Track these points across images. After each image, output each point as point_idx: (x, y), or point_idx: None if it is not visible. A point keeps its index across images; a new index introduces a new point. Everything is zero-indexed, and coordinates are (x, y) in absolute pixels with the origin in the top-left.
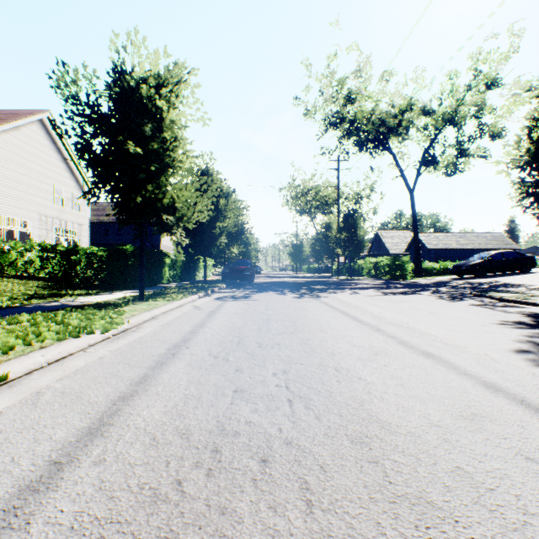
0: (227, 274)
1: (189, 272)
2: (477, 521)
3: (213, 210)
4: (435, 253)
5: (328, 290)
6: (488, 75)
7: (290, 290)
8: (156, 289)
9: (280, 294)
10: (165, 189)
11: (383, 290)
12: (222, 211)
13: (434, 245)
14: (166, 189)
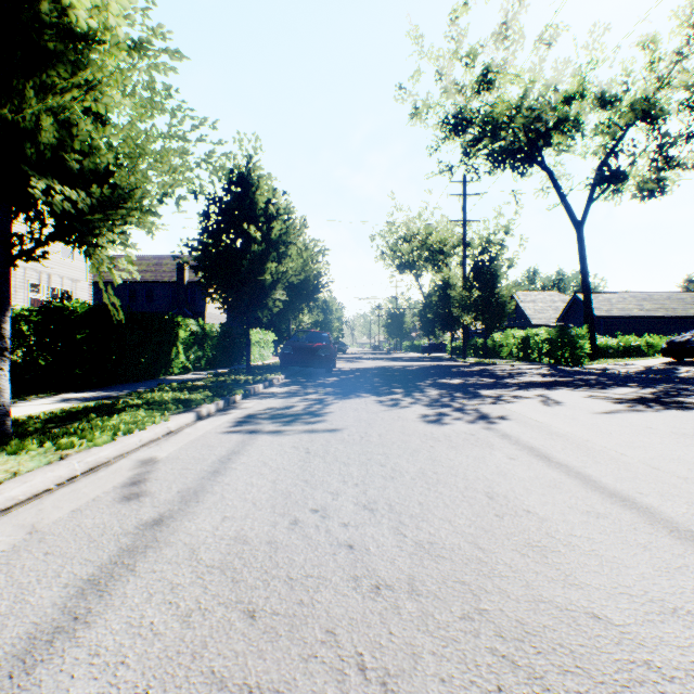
0: (289, 357)
1: (230, 352)
2: None
3: (261, 242)
4: (607, 324)
5: (479, 390)
6: None
7: (403, 389)
8: (137, 388)
9: (389, 404)
10: (51, 103)
11: (598, 393)
12: (277, 245)
13: (606, 311)
14: (45, 99)
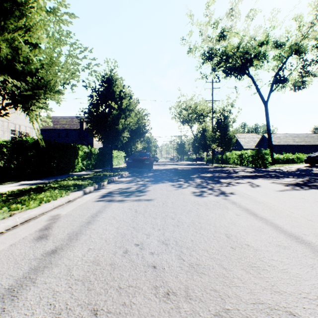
0: (131, 164)
1: (103, 161)
2: None
3: (117, 110)
4: (278, 148)
5: (220, 179)
6: None
7: (184, 179)
8: (58, 178)
9: (177, 186)
10: (6, 37)
11: (276, 181)
12: (125, 111)
13: (278, 142)
14: (2, 34)
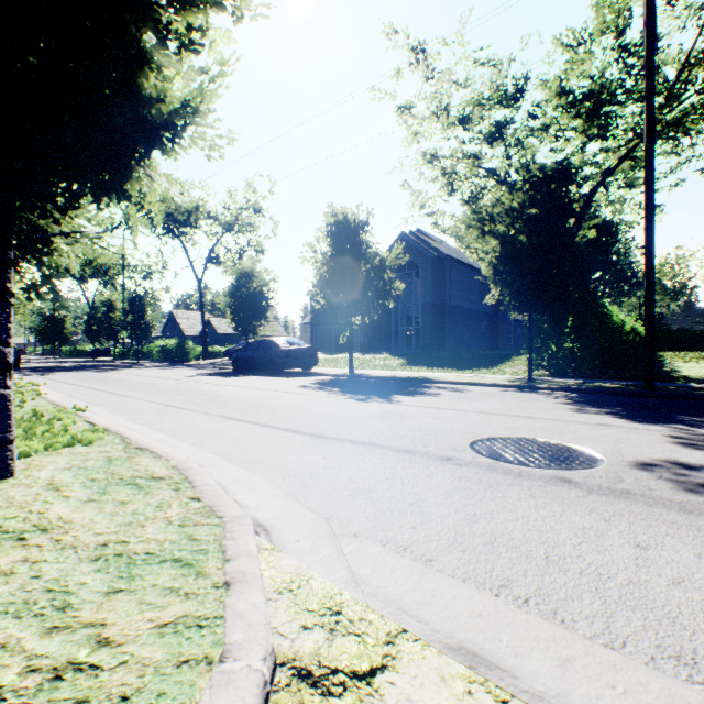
0: None
1: None
2: (149, 382)
3: None
4: (226, 338)
5: (118, 369)
6: (256, 205)
7: (81, 370)
8: None
9: (78, 372)
10: None
11: (163, 368)
12: None
13: (225, 330)
14: None
